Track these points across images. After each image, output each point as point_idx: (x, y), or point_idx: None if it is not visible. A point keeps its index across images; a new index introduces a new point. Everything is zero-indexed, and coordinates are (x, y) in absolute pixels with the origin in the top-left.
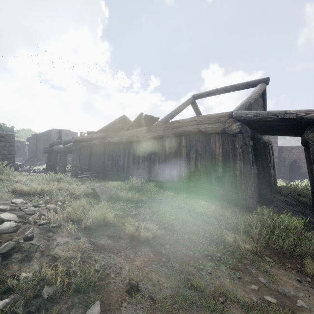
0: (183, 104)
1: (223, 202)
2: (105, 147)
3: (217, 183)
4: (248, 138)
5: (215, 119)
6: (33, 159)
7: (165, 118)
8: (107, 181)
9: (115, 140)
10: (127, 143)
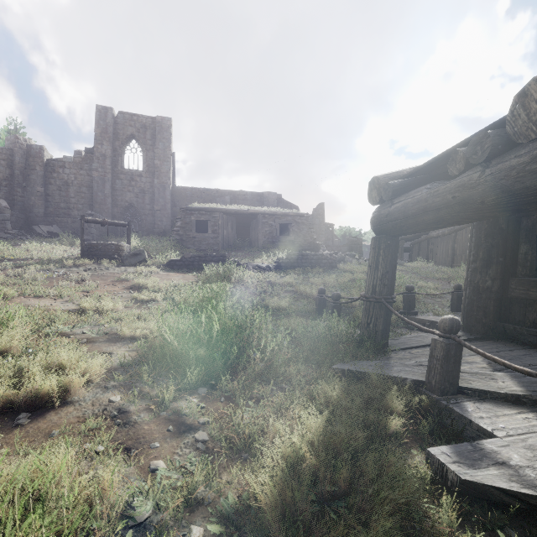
0: None
1: None
2: (428, 242)
3: None
4: None
5: None
6: None
7: None
8: None
9: (434, 235)
10: (442, 237)
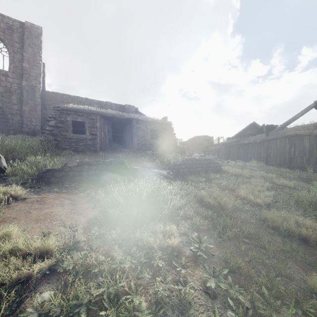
0: (302, 111)
1: (304, 171)
2: (239, 147)
3: (306, 163)
4: None
5: (306, 127)
6: None
7: (281, 125)
8: None
9: (245, 142)
10: (253, 144)
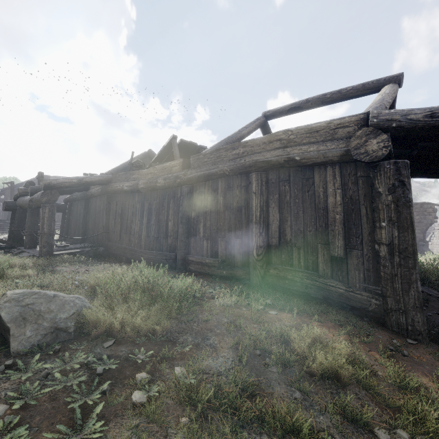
0: (249, 125)
1: (356, 321)
2: (110, 200)
3: (330, 272)
4: (408, 169)
5: (324, 133)
6: (4, 222)
7: (217, 146)
8: (111, 261)
9: (126, 186)
10: (147, 192)
